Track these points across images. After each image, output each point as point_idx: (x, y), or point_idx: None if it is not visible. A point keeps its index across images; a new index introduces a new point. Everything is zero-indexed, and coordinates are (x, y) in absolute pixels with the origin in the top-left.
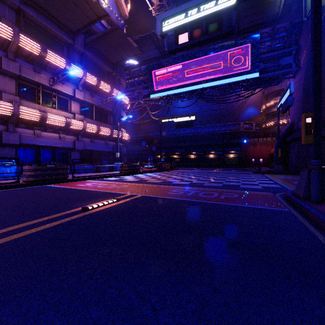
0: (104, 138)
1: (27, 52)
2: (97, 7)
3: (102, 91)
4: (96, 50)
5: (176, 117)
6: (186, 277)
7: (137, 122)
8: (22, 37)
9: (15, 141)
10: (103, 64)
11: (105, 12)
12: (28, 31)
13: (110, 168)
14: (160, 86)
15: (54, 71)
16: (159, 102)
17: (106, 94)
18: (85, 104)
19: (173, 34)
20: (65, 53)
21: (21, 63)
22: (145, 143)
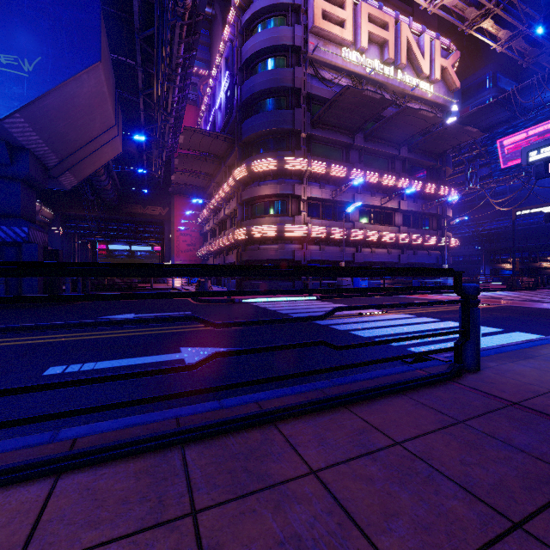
0: (426, 248)
1: (368, 183)
2: (433, 119)
3: (426, 193)
4: (419, 149)
5: (548, 205)
6: (549, 318)
7: (456, 207)
8: (368, 174)
9: (361, 260)
10: (425, 160)
11: (441, 119)
12: (364, 161)
13: (445, 283)
14: (513, 160)
15: (383, 190)
16: (510, 182)
17: (430, 195)
18: (406, 212)
19: (542, 164)
20: (390, 166)
21: (363, 193)
22: (473, 243)
